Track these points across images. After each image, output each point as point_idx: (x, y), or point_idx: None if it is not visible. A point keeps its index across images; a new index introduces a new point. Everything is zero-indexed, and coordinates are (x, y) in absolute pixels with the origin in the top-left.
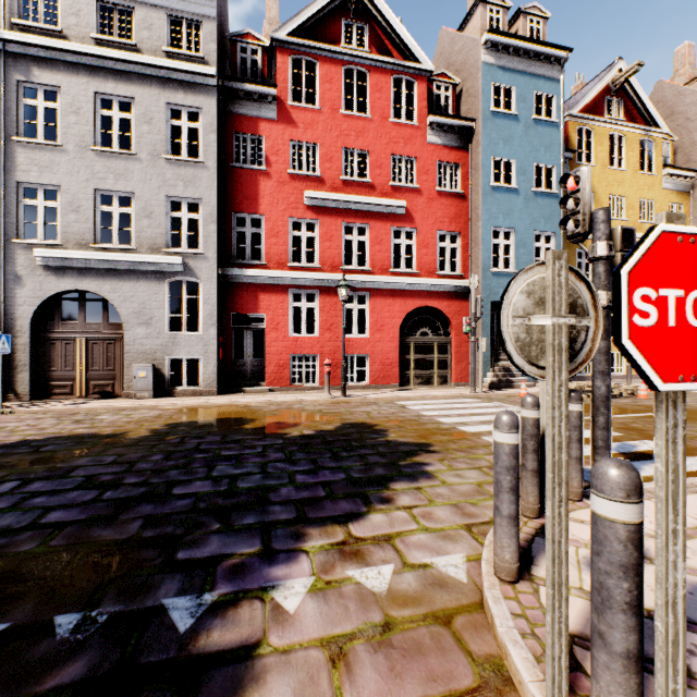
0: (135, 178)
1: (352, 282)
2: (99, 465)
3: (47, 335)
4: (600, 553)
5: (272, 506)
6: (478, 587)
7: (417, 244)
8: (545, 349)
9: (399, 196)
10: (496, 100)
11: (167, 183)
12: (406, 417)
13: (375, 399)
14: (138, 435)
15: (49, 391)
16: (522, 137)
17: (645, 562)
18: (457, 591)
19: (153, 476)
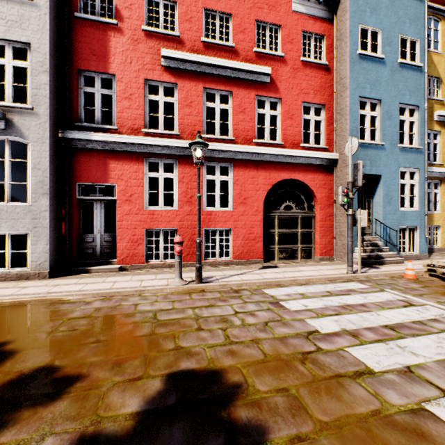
0: None
1: (213, 151)
2: None
3: None
4: None
5: None
6: None
7: (282, 115)
8: None
9: (263, 64)
10: None
11: None
12: (292, 344)
13: (237, 284)
14: None
15: None
16: (388, 7)
17: None
18: None
19: None
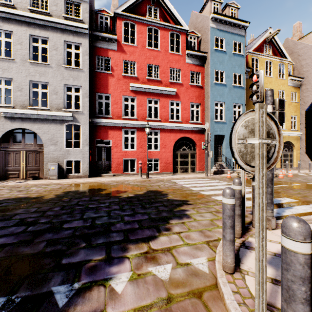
0: (49, 75)
1: (151, 125)
2: (27, 213)
3: (6, 150)
4: (288, 270)
5: (112, 233)
6: (214, 275)
7: (181, 108)
8: (254, 156)
9: (173, 86)
10: (216, 45)
11: (64, 78)
12: (176, 187)
13: (162, 179)
14: (49, 197)
15: (7, 176)
16: (228, 61)
17: None
18: (204, 278)
19: (54, 218)
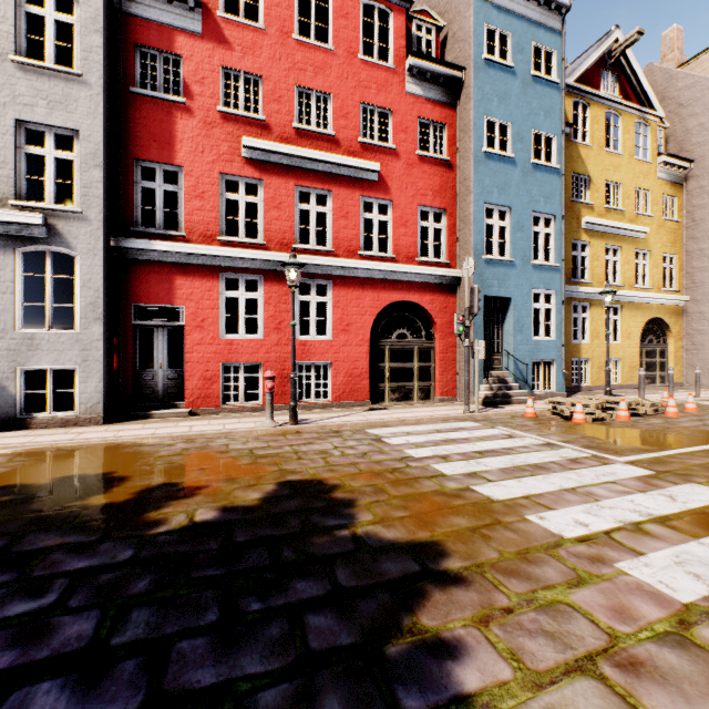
0: None
1: (308, 266)
2: None
3: None
4: None
5: None
6: None
7: (393, 221)
8: None
9: (370, 157)
10: None
11: (18, 100)
12: (385, 464)
13: (338, 425)
14: None
15: None
16: (519, 96)
17: None
18: None
19: None
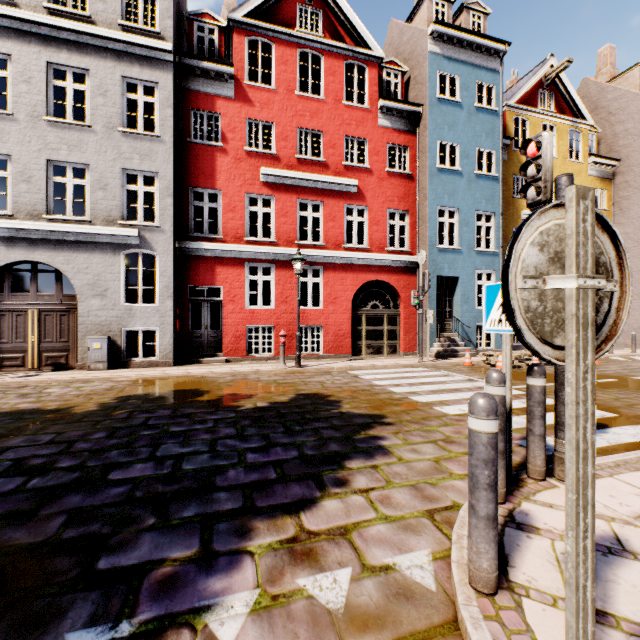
0: (90, 149)
1: (306, 256)
2: (33, 446)
3: None
4: None
5: (217, 493)
6: (449, 597)
7: (368, 221)
8: (561, 321)
9: (351, 175)
10: (440, 90)
11: (122, 156)
12: (359, 387)
13: (328, 368)
14: (85, 409)
15: None
16: (465, 123)
17: (629, 558)
18: (426, 605)
19: (90, 458)
